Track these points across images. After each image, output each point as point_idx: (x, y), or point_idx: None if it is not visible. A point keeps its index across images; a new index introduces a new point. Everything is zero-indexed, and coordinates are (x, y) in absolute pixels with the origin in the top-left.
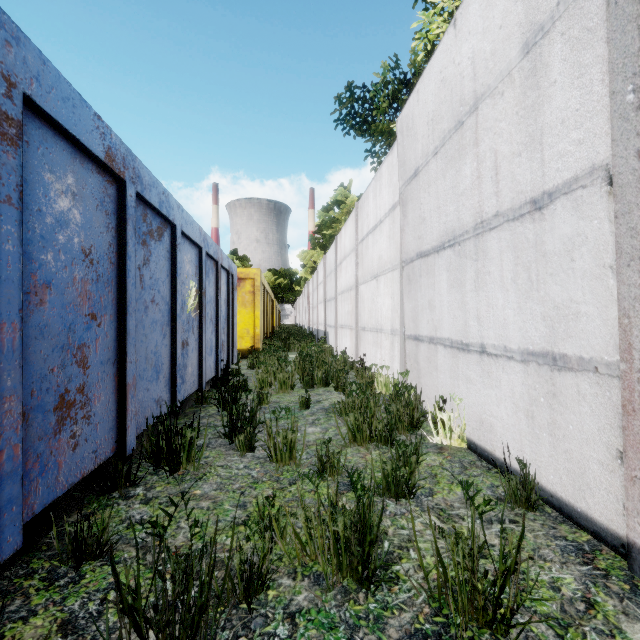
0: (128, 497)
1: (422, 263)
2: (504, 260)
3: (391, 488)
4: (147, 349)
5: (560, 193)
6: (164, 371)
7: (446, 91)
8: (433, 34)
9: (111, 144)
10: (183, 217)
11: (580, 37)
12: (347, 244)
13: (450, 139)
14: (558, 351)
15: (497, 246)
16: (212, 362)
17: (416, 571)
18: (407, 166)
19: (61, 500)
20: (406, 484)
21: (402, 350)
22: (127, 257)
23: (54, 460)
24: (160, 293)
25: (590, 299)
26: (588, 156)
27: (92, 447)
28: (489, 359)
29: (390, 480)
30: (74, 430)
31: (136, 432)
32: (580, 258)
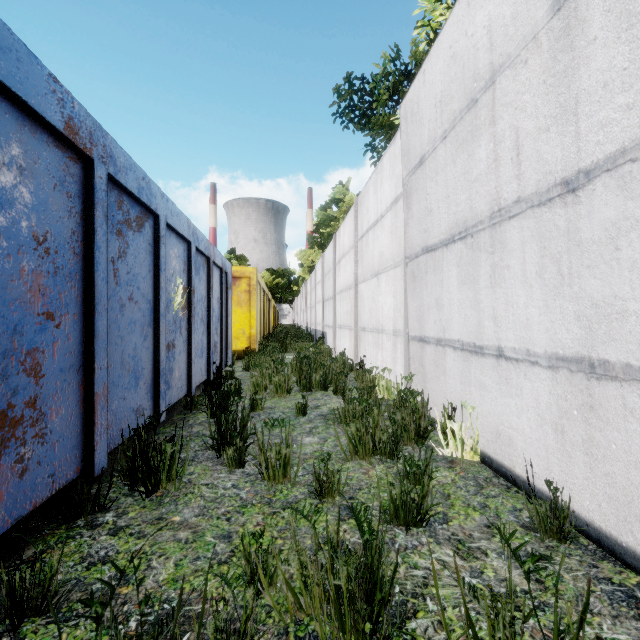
0: (94, 526)
1: (428, 258)
2: (527, 252)
3: (400, 514)
4: (123, 353)
5: (601, 170)
6: (145, 377)
7: (457, 67)
8: (436, 22)
9: (73, 114)
10: (168, 207)
11: None
12: (346, 241)
13: (461, 120)
14: (597, 356)
15: (518, 236)
16: (203, 365)
17: (436, 630)
18: (411, 154)
19: (9, 534)
20: (417, 510)
21: (406, 352)
22: (95, 247)
23: None
24: (140, 290)
25: None
26: None
27: (48, 470)
28: (508, 364)
29: (399, 505)
30: (21, 452)
31: (109, 447)
32: (628, 246)
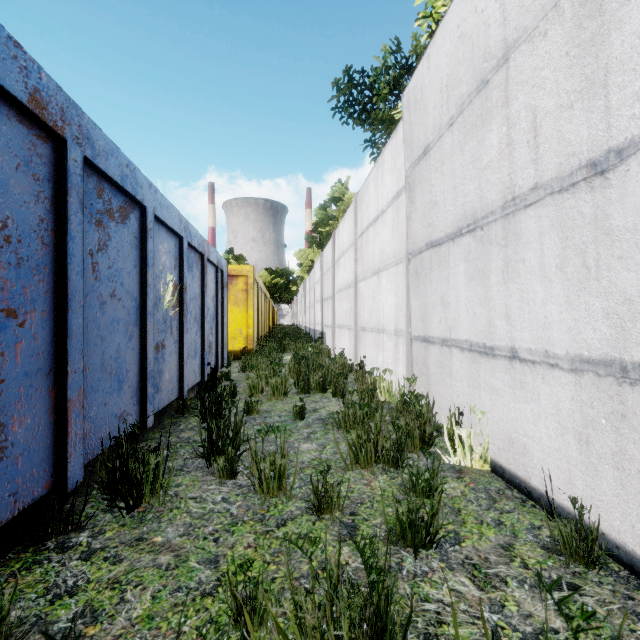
0: (66, 548)
1: (433, 254)
2: (546, 243)
3: (407, 535)
4: (104, 354)
5: (637, 148)
6: (130, 380)
7: (465, 48)
8: (438, 13)
9: (40, 86)
10: (156, 199)
11: None
12: (345, 239)
13: (470, 104)
14: (631, 359)
15: (535, 226)
16: (197, 366)
17: None
18: (415, 145)
19: None
20: (426, 530)
21: (408, 353)
22: (68, 237)
23: None
24: (124, 286)
25: None
26: None
27: (8, 489)
28: (523, 366)
29: (406, 524)
30: None
31: (86, 458)
32: None
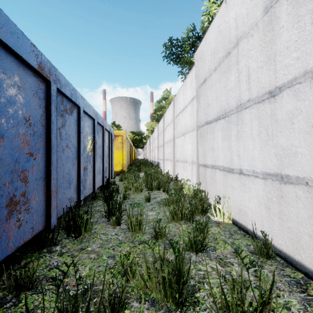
0: (51, 252)
1: (208, 127)
2: (253, 124)
3: (193, 247)
4: (64, 171)
5: (286, 87)
6: (73, 183)
7: (221, 37)
8: (212, 12)
9: (41, 61)
10: (84, 103)
11: (298, 0)
12: (169, 118)
13: (223, 62)
14: (284, 173)
15: (249, 117)
16: (100, 178)
17: (208, 297)
18: (200, 77)
19: (13, 255)
20: (201, 244)
21: (197, 172)
22: (51, 122)
23: (6, 234)
24: (71, 142)
25: (303, 145)
26: (302, 66)
27: (30, 226)
28: (244, 177)
29: (192, 242)
30: (19, 217)
31: (57, 216)
32: (297, 122)
